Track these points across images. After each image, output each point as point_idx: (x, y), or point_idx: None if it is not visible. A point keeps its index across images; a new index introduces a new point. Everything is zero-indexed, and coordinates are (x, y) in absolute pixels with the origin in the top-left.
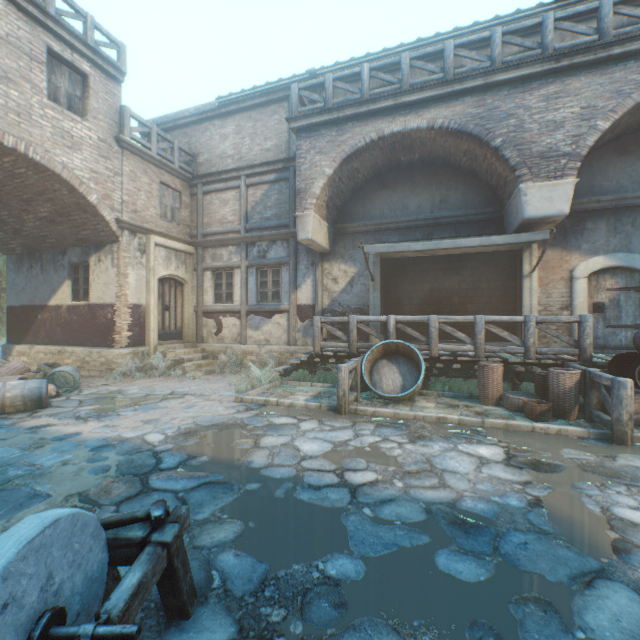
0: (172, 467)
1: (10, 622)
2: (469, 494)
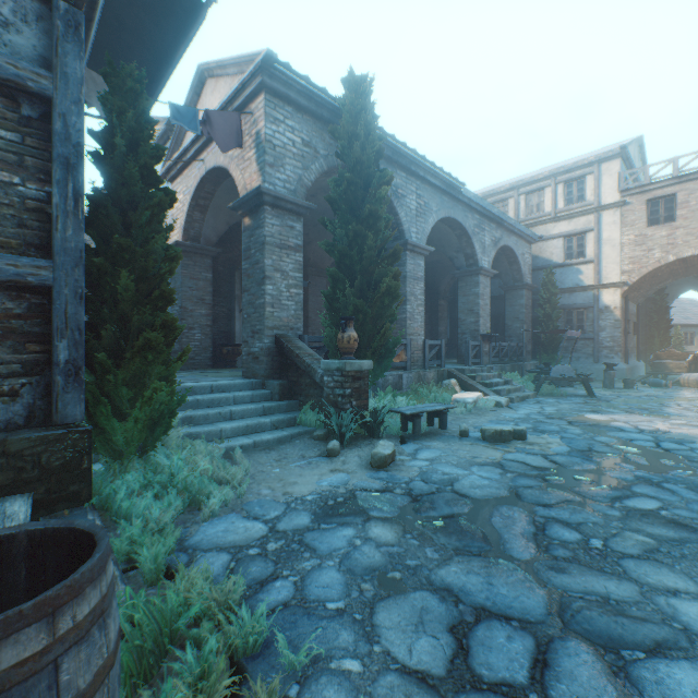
0: (657, 397)
1: (558, 371)
2: (675, 413)
